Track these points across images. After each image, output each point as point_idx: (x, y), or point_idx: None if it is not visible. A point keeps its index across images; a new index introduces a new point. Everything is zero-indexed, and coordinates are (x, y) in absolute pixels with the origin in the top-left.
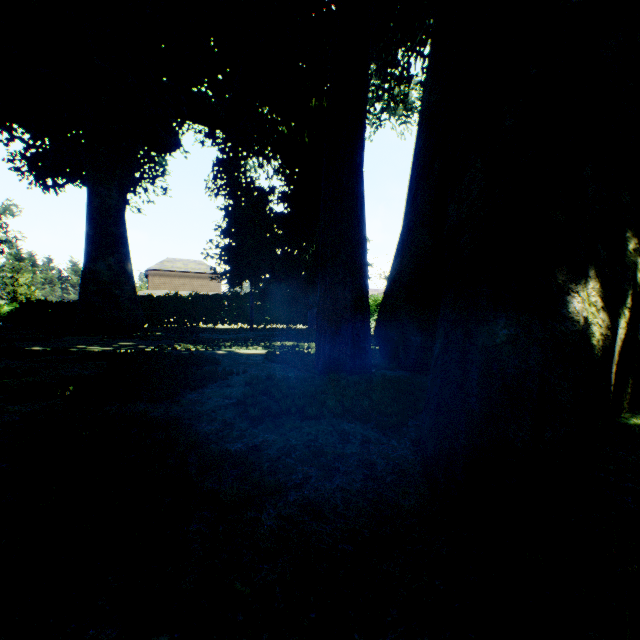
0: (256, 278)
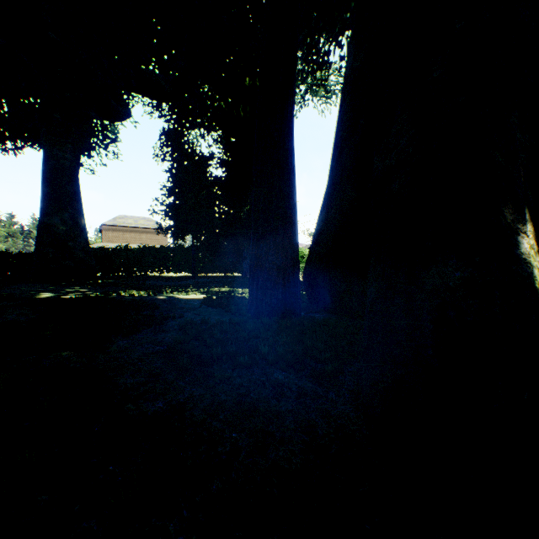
0: (197, 232)
